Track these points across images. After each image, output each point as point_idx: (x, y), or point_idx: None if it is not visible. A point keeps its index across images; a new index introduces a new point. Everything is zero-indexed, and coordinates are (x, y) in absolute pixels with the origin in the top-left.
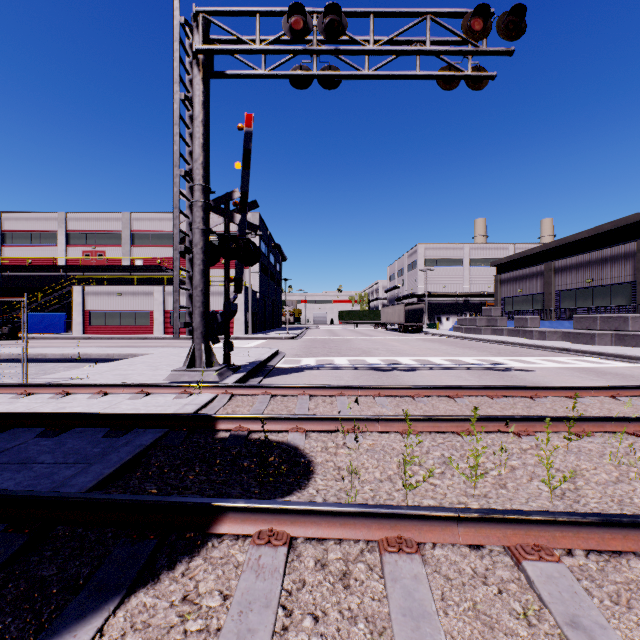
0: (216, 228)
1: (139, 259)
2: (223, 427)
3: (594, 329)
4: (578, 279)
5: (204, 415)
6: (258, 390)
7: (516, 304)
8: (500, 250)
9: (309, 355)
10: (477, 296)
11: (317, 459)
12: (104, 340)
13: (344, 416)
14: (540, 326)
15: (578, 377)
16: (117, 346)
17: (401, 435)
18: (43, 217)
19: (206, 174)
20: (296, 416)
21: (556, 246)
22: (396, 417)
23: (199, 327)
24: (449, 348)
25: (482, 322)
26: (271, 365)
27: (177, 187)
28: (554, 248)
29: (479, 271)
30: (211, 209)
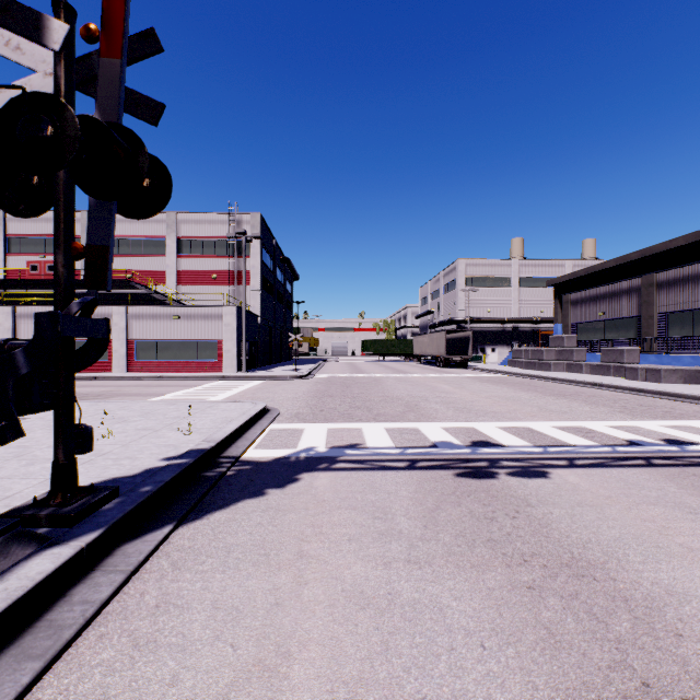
0: (205, 233)
1: None
2: None
3: None
4: (698, 296)
5: None
6: None
7: (595, 331)
8: (555, 267)
9: (318, 416)
10: (528, 322)
11: None
12: None
13: None
14: (640, 361)
15: None
16: None
17: None
18: None
19: None
20: None
21: (638, 258)
22: None
23: None
24: (534, 397)
25: (551, 355)
26: (230, 456)
27: None
28: (634, 261)
29: (530, 292)
30: None
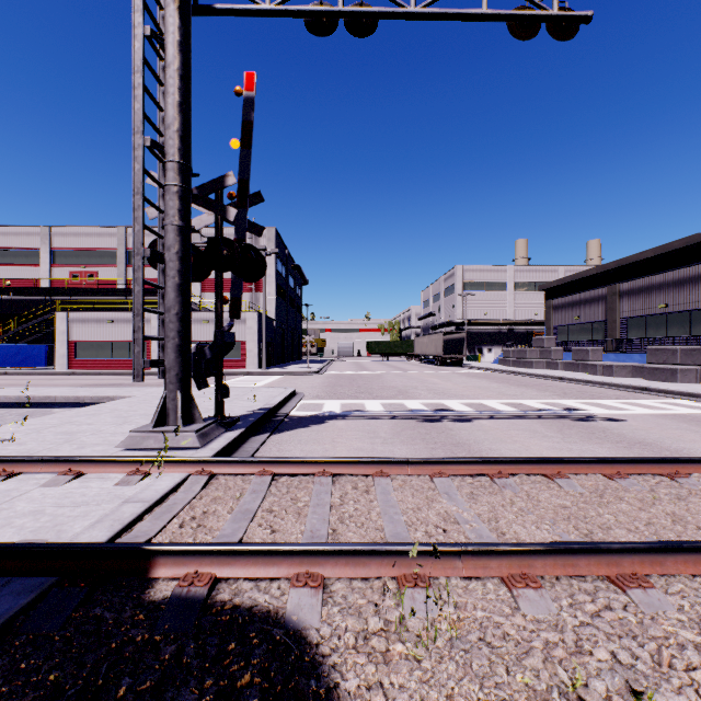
0: None
1: None
2: (164, 572)
3: (674, 363)
4: (649, 304)
5: (128, 548)
6: (253, 467)
7: (572, 333)
8: (548, 273)
9: (333, 397)
10: (523, 324)
11: (346, 682)
12: (90, 376)
13: (396, 547)
14: (603, 359)
15: (692, 431)
16: (100, 384)
17: (508, 588)
18: (24, 232)
19: (184, 147)
20: (305, 548)
21: (616, 267)
22: (494, 548)
23: (173, 367)
24: (501, 386)
25: (533, 354)
26: (283, 413)
27: (140, 163)
28: (613, 269)
29: (525, 296)
30: (195, 200)
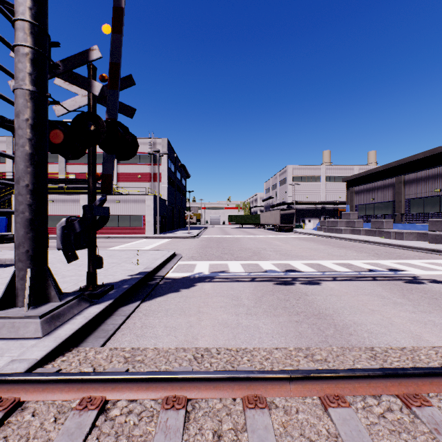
0: None
1: (72, 174)
2: None
3: None
4: (426, 189)
5: None
6: (78, 388)
7: (369, 210)
8: (348, 170)
9: (204, 258)
10: (331, 204)
11: None
12: None
13: None
14: (393, 227)
15: None
16: None
17: None
18: None
19: (36, 6)
20: None
21: (396, 165)
22: None
23: (22, 243)
24: (327, 248)
25: (342, 224)
26: (160, 275)
27: None
28: (394, 167)
29: (332, 185)
30: (59, 74)
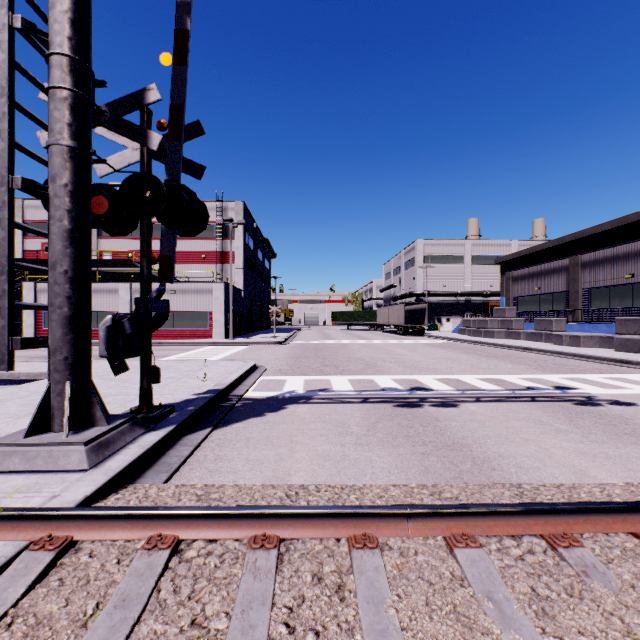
0: None
1: (107, 253)
2: None
3: None
4: (613, 274)
5: None
6: (143, 526)
7: (532, 304)
8: (503, 247)
9: (296, 371)
10: (479, 295)
11: None
12: None
13: None
14: (567, 329)
15: None
16: None
17: None
18: None
19: (77, 35)
20: None
21: (572, 240)
22: None
23: (60, 348)
24: (471, 358)
25: (494, 324)
26: (236, 395)
27: (5, 51)
28: (569, 242)
29: (481, 269)
30: (104, 122)
